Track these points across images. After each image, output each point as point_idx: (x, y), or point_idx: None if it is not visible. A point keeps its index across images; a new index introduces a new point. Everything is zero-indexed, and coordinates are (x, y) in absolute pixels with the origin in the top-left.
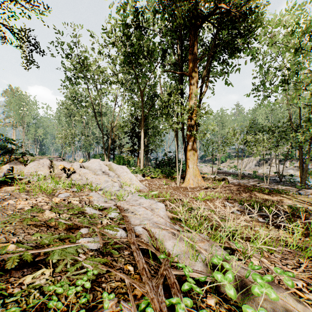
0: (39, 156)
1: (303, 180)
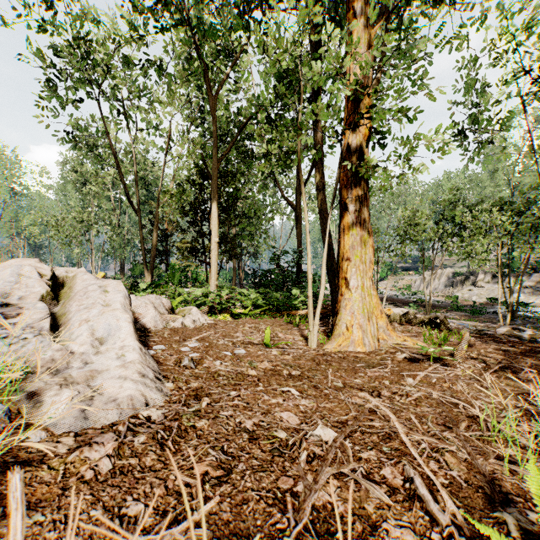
0: None
1: None
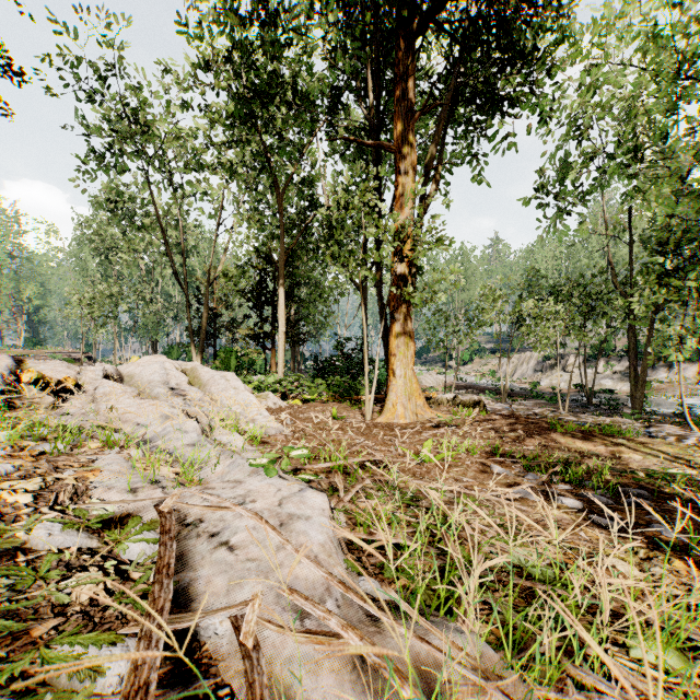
0: (25, 350)
1: (639, 401)
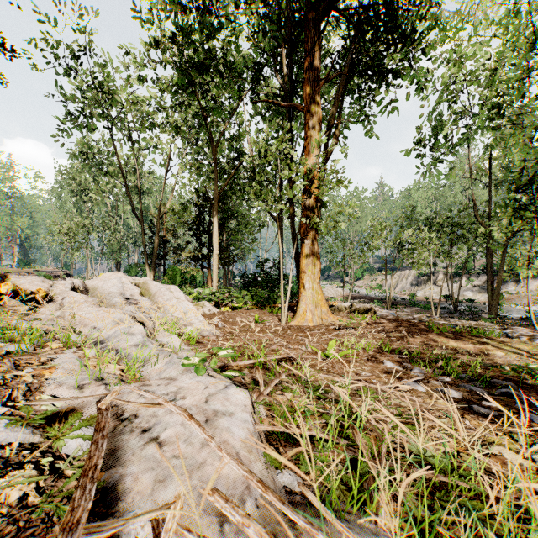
0: (17, 269)
1: (494, 308)
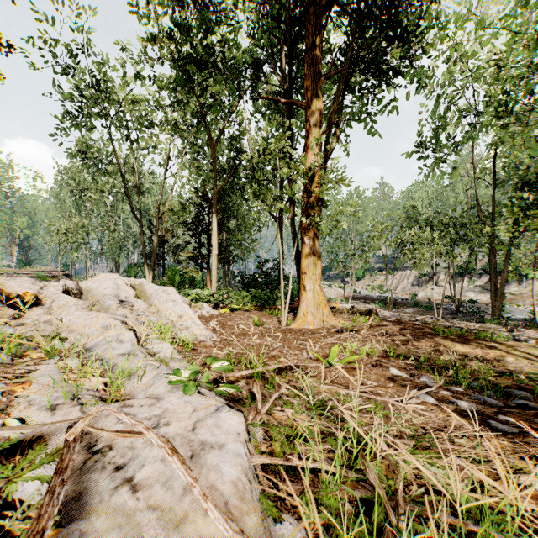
0: (15, 269)
1: (497, 309)
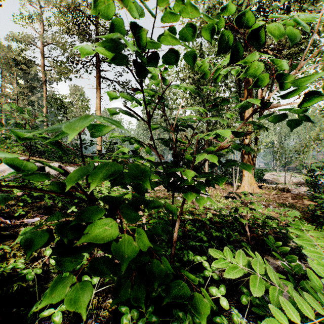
0: None
1: None
